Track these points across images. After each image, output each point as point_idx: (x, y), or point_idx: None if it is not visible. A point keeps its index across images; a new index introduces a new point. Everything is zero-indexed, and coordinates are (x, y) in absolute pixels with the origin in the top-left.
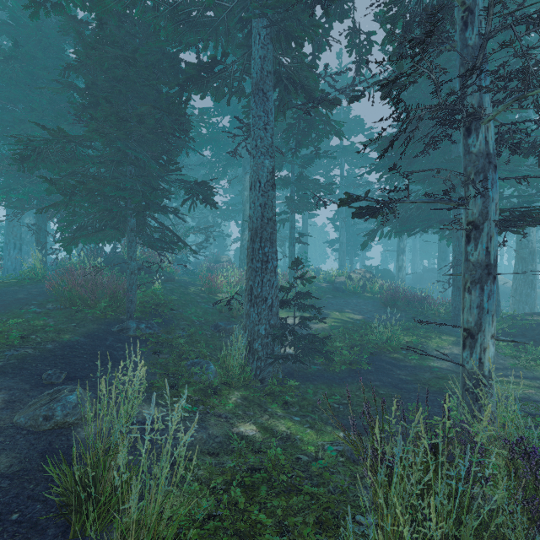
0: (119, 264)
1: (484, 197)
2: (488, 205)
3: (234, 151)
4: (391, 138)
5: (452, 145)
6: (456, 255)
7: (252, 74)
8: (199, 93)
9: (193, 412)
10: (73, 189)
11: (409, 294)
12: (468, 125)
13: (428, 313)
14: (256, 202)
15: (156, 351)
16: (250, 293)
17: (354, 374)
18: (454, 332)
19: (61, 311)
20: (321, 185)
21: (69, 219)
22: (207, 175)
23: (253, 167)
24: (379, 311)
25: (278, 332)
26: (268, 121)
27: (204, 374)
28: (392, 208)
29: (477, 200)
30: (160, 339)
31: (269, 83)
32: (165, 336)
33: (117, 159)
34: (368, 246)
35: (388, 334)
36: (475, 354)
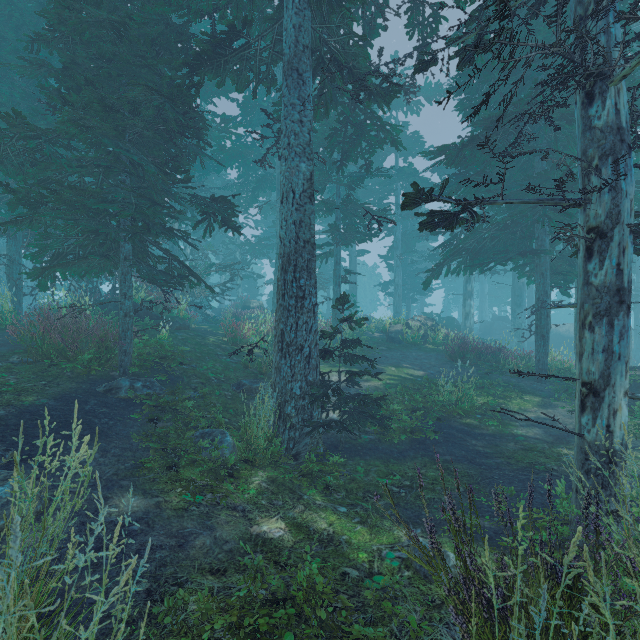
0: (117, 307)
1: (616, 190)
2: (621, 202)
3: (262, 159)
4: (461, 146)
5: (535, 159)
6: (539, 295)
7: (284, 50)
8: (214, 77)
9: (197, 503)
10: (41, 199)
11: (481, 345)
12: (589, 88)
13: (505, 368)
14: (289, 218)
15: (153, 418)
16: (280, 339)
17: (417, 445)
18: (538, 391)
19: (29, 366)
20: (372, 210)
21: (41, 244)
22: (234, 201)
23: (285, 173)
24: (444, 366)
25: (317, 391)
26: (305, 111)
27: (217, 448)
28: (477, 215)
29: (604, 195)
30: (162, 402)
31: (306, 61)
32: (170, 398)
33: (105, 164)
34: (428, 290)
35: (459, 394)
36: (600, 420)
